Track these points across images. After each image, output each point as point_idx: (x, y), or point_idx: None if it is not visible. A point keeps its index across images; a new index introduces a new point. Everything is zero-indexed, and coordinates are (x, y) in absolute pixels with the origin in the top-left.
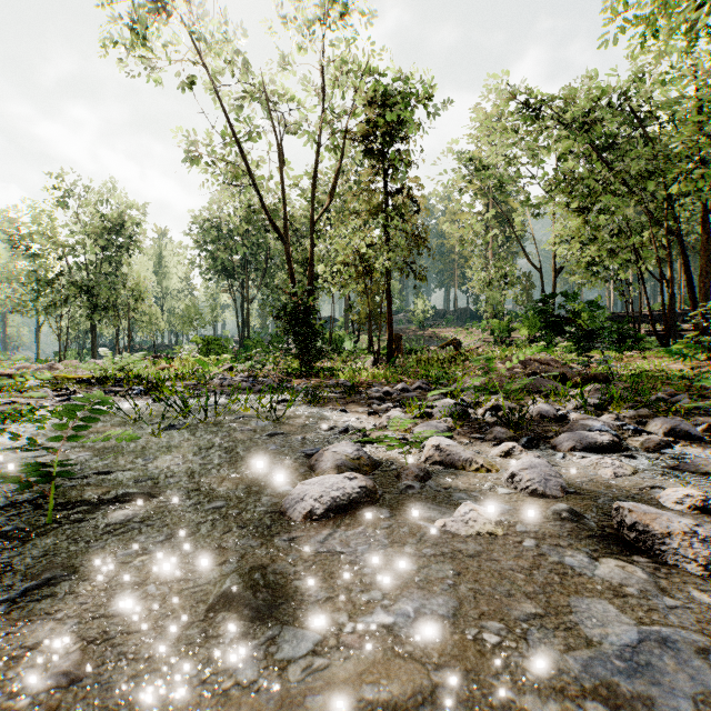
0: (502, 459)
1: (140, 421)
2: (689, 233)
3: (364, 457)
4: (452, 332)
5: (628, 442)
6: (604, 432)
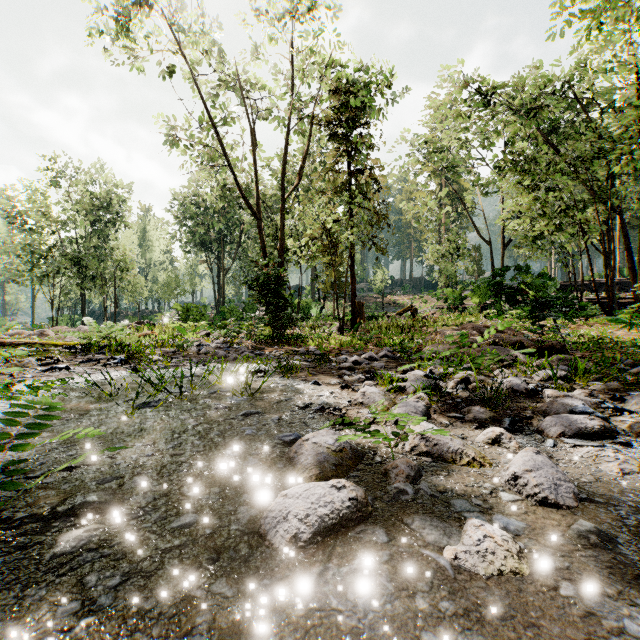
0: (490, 447)
1: (116, 396)
2: (625, 210)
3: (347, 448)
4: (409, 300)
5: (612, 423)
6: (593, 416)
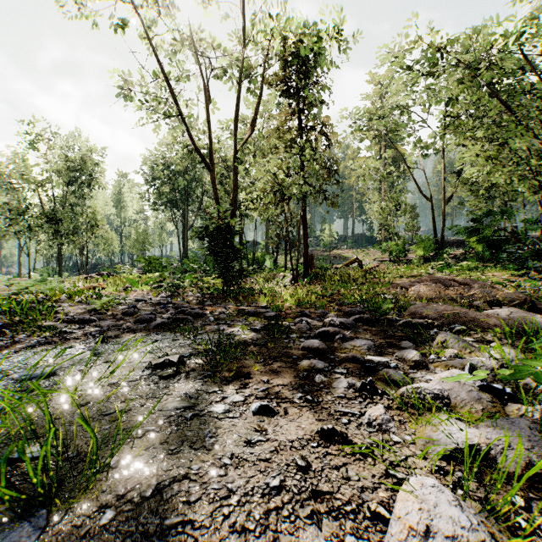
0: None
1: None
2: None
3: None
4: (352, 253)
5: None
6: None
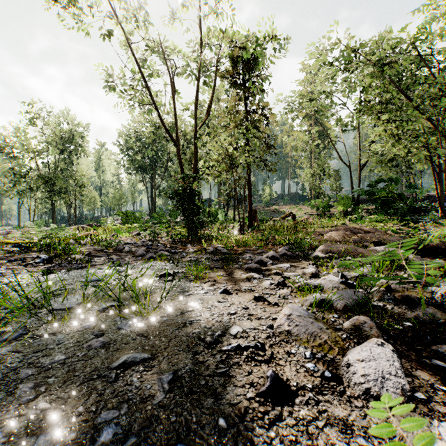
0: None
1: None
2: None
3: None
4: (288, 208)
5: None
6: None
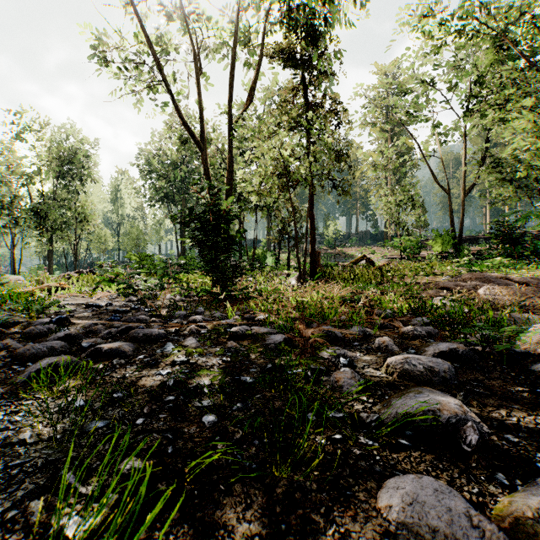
0: None
1: None
2: None
3: None
4: (357, 251)
5: None
6: None
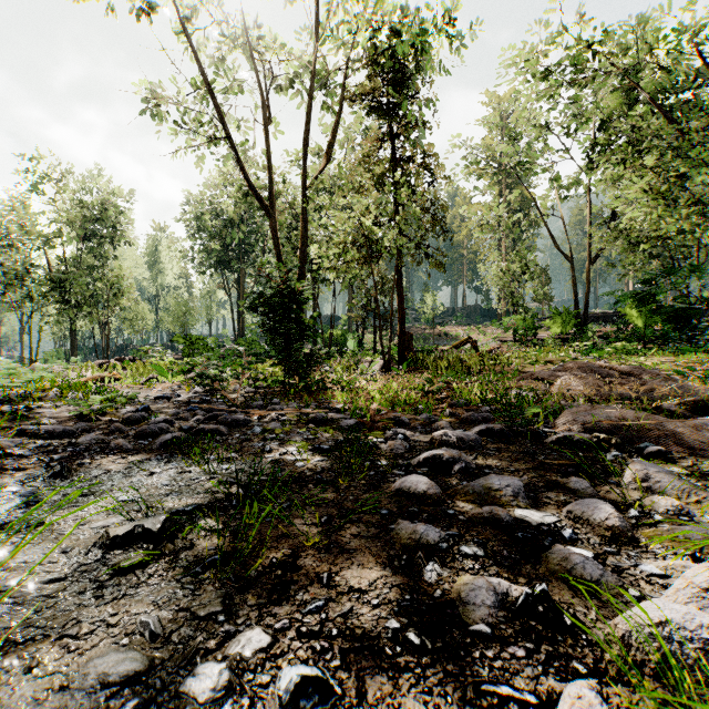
0: None
1: None
2: None
3: None
4: (463, 331)
5: None
6: None
